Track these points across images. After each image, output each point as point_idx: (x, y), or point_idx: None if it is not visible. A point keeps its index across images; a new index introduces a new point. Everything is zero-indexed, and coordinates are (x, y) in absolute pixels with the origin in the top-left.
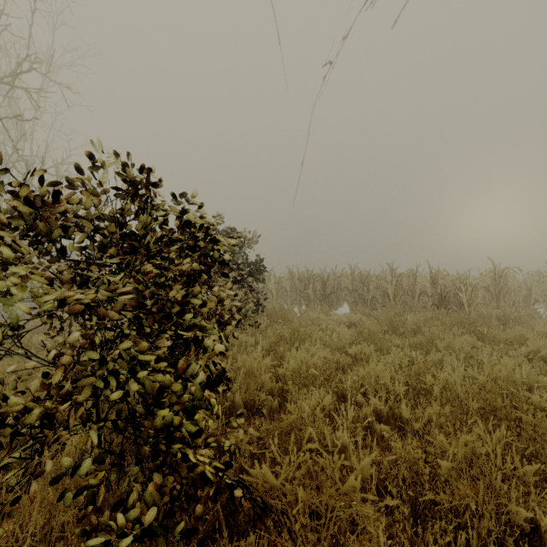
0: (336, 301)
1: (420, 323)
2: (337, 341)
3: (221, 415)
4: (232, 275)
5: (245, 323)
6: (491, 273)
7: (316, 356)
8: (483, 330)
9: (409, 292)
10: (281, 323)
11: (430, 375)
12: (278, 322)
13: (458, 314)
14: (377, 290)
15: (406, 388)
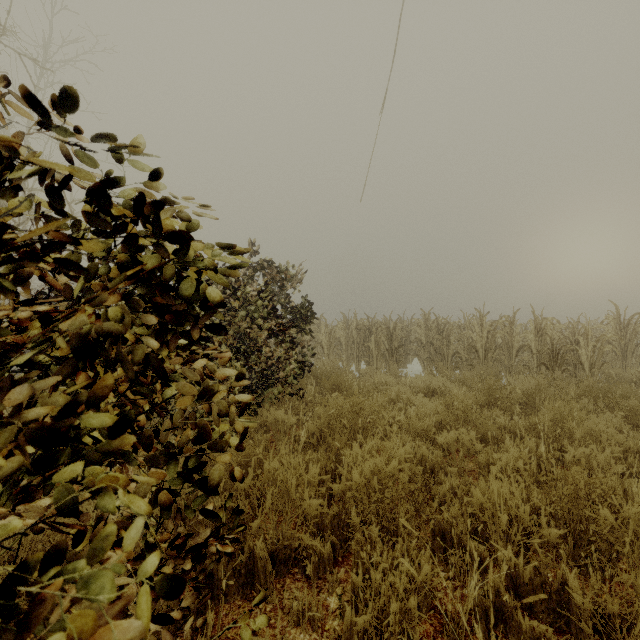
0: (404, 356)
1: (529, 391)
2: (417, 422)
3: (232, 578)
4: (266, 325)
5: (285, 391)
6: (614, 321)
7: (395, 461)
8: (631, 405)
9: (504, 346)
10: (335, 390)
11: (606, 509)
12: (330, 391)
13: (587, 381)
14: (460, 343)
15: (563, 532)
